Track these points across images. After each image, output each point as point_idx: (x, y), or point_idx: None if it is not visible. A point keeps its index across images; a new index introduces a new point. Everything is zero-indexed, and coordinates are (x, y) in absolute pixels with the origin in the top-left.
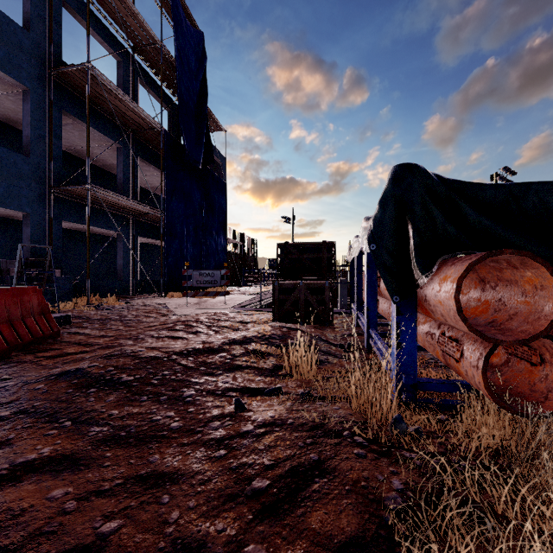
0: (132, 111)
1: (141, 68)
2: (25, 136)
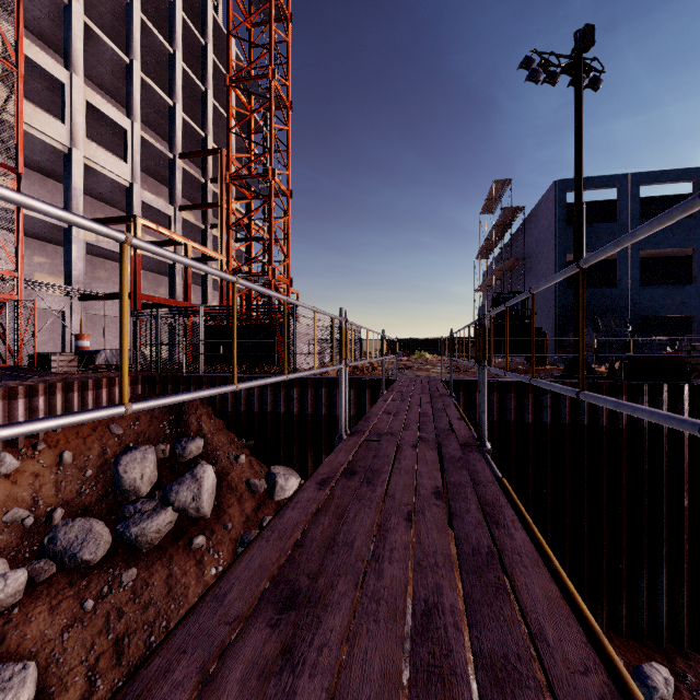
0: None
1: None
2: (693, 274)
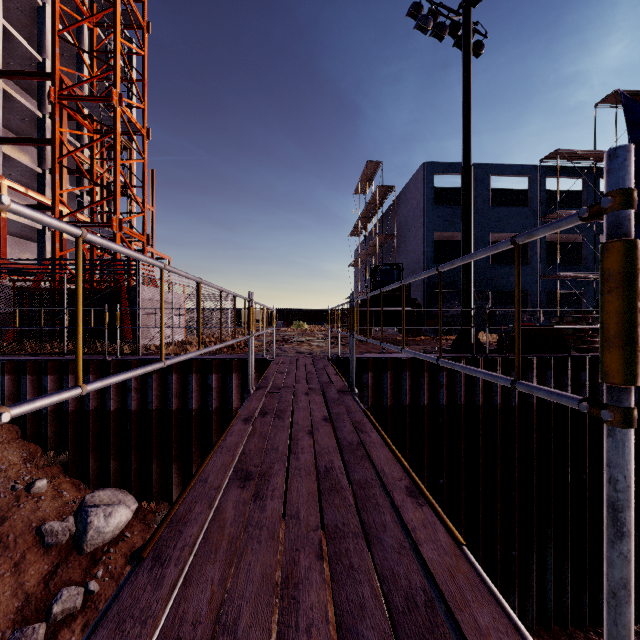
0: None
1: (602, 170)
2: (528, 255)
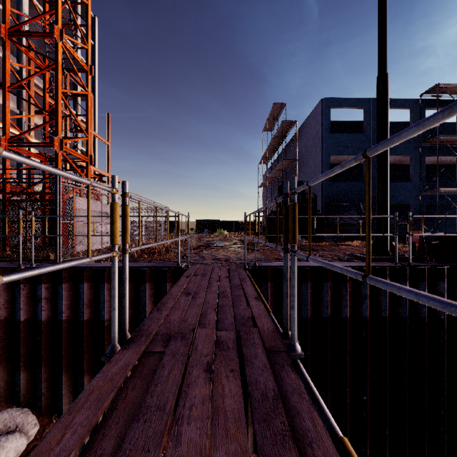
0: None
1: None
2: (410, 174)
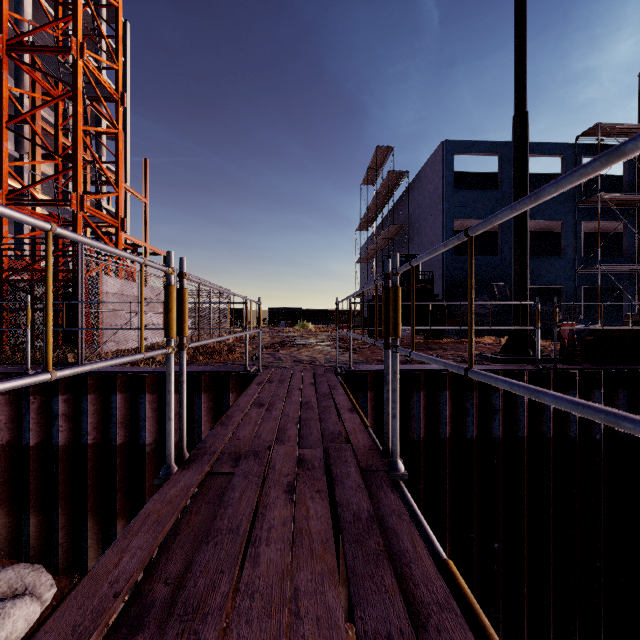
0: (634, 198)
1: None
2: (562, 246)
